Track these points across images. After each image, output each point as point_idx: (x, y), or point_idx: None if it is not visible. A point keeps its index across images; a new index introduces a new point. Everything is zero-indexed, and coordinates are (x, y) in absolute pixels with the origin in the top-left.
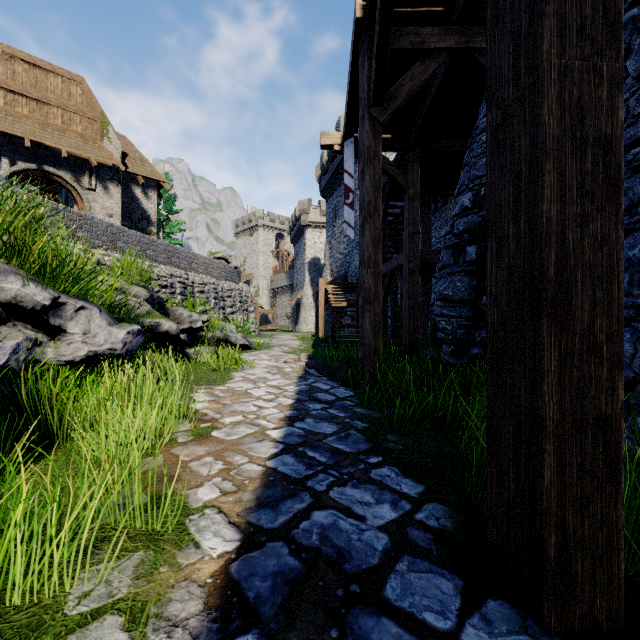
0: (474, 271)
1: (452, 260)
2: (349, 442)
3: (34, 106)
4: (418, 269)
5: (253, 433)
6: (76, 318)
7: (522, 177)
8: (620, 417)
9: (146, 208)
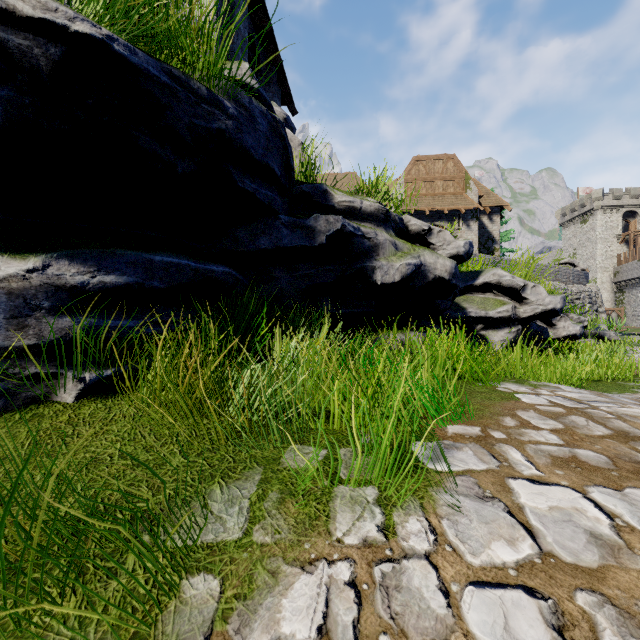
0: None
1: None
2: None
3: (428, 186)
4: None
5: None
6: (560, 321)
7: None
8: None
9: (490, 231)
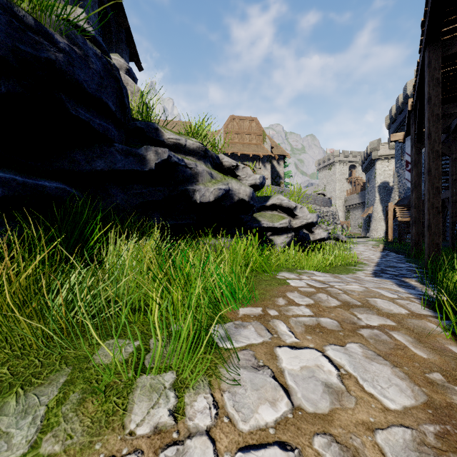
0: None
1: None
2: (400, 261)
3: (239, 137)
4: None
5: (370, 259)
6: (316, 229)
7: (426, 211)
8: (440, 243)
9: (278, 170)
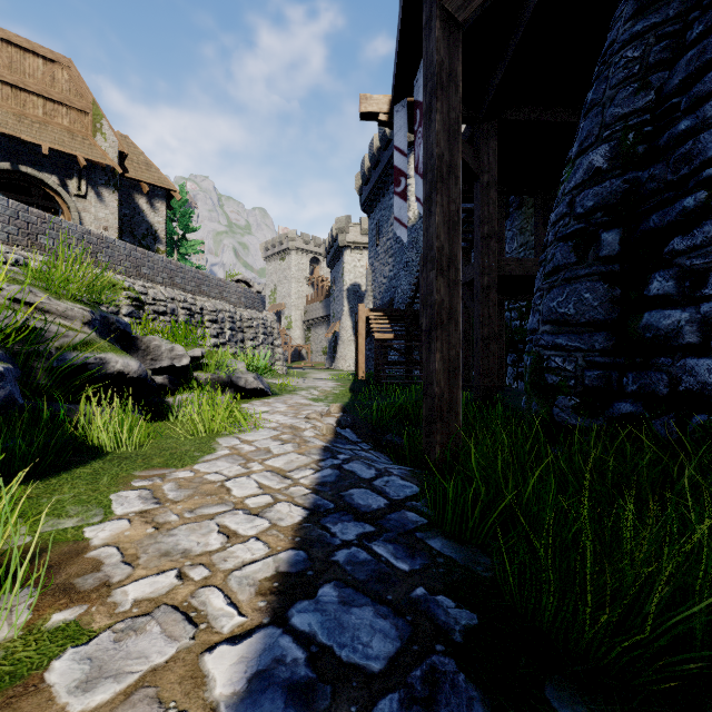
0: (616, 272)
1: (573, 257)
2: None
3: (8, 92)
4: (495, 285)
5: (164, 668)
6: None
7: None
8: None
9: (152, 222)
